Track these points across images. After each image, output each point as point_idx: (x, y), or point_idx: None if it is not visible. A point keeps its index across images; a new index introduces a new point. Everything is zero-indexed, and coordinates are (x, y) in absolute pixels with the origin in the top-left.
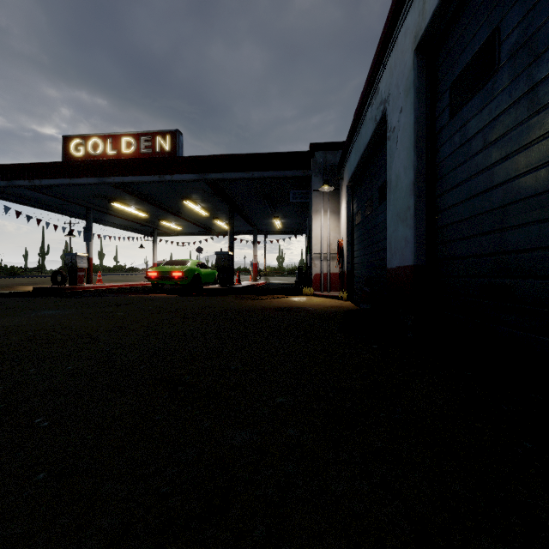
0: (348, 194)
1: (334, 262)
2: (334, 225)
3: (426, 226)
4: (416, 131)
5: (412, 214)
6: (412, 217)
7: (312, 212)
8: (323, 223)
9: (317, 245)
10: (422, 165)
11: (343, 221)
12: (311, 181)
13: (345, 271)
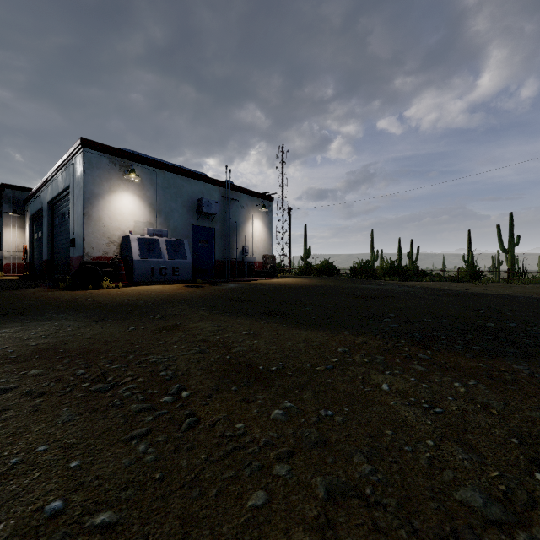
0: (31, 221)
1: (21, 256)
2: (21, 235)
3: (51, 250)
4: (48, 224)
5: (47, 246)
6: (47, 246)
7: (3, 225)
8: (13, 233)
9: (8, 246)
10: (50, 233)
11: (28, 235)
12: (3, 206)
13: (29, 262)
